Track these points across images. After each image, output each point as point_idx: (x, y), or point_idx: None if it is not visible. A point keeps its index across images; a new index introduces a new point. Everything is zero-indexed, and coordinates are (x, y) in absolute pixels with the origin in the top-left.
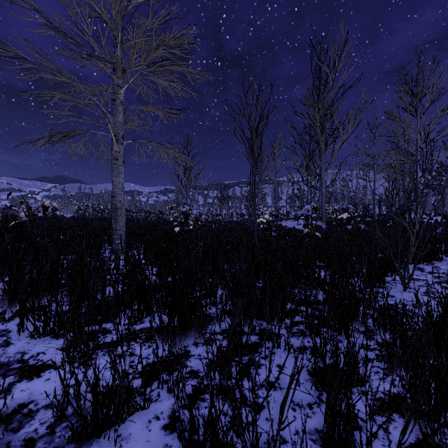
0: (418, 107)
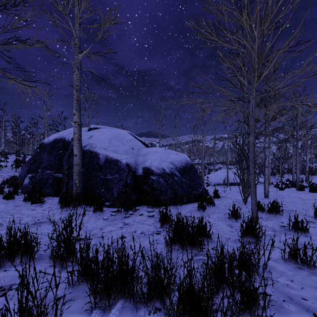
0: None
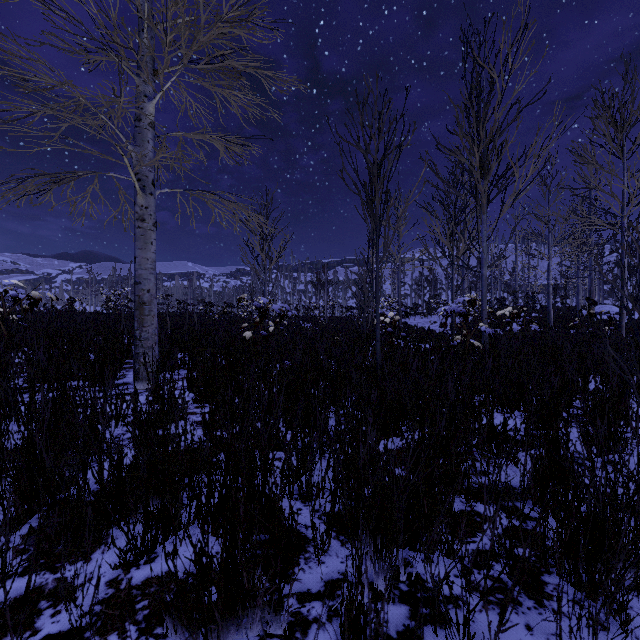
0: (624, 142)
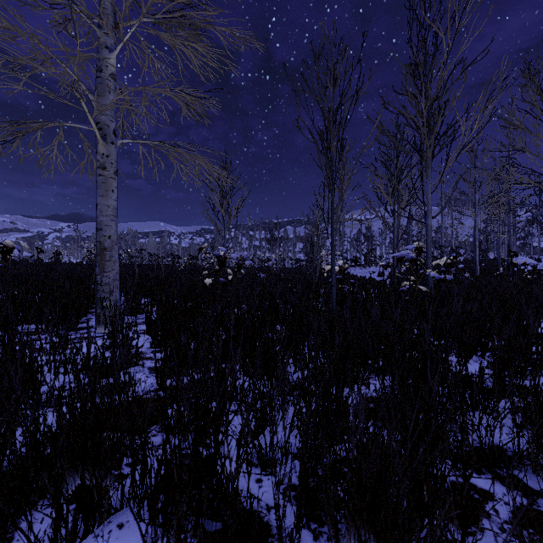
0: None
